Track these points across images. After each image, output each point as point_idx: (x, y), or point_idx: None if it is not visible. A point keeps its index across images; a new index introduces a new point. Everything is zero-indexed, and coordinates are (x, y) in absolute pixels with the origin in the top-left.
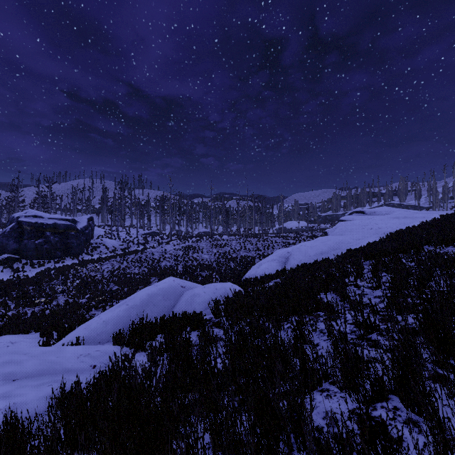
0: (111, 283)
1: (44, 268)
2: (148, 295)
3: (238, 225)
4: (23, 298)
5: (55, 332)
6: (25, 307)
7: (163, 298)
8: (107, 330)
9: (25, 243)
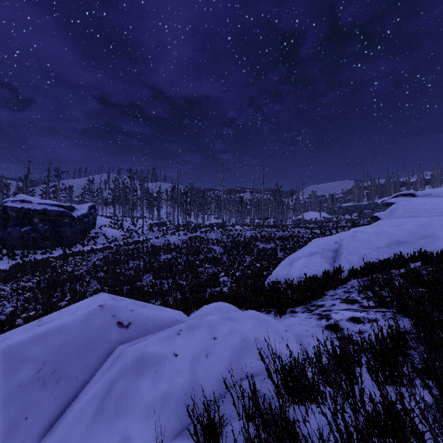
0: (94, 280)
1: (22, 260)
2: None
3: (252, 215)
4: None
5: None
6: None
7: (35, 376)
8: None
9: (9, 231)
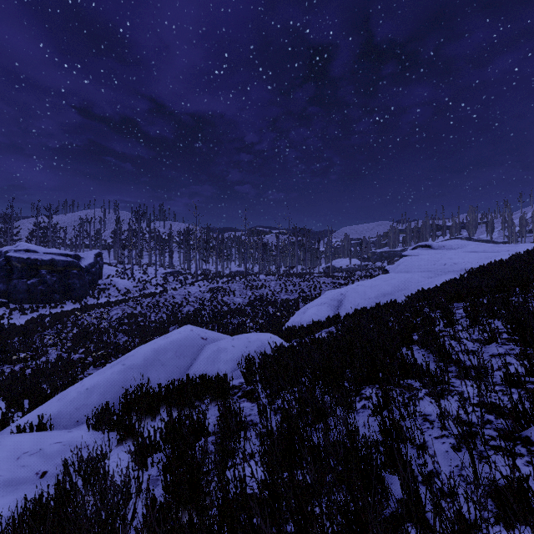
0: (119, 333)
1: (37, 314)
2: (154, 350)
3: (278, 262)
4: (3, 353)
5: (29, 401)
6: (4, 364)
7: (175, 355)
8: (91, 402)
9: (14, 283)
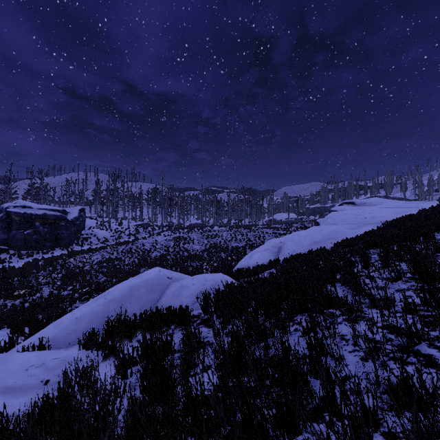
0: (100, 274)
1: (32, 259)
2: (129, 287)
3: (229, 216)
4: (5, 290)
5: (28, 328)
6: (6, 299)
7: (146, 291)
8: (80, 328)
9: (13, 234)
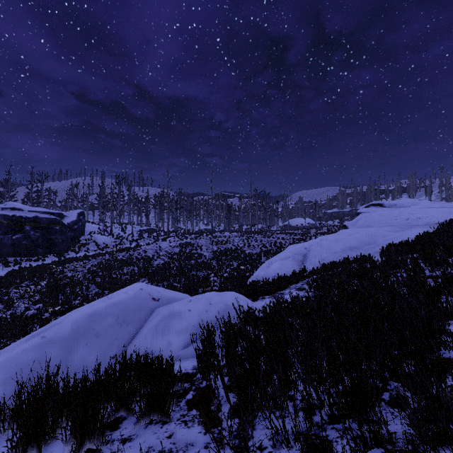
0: (92, 284)
1: (18, 267)
2: (88, 316)
3: (240, 221)
4: None
5: None
6: None
7: (116, 322)
8: None
9: (0, 238)
